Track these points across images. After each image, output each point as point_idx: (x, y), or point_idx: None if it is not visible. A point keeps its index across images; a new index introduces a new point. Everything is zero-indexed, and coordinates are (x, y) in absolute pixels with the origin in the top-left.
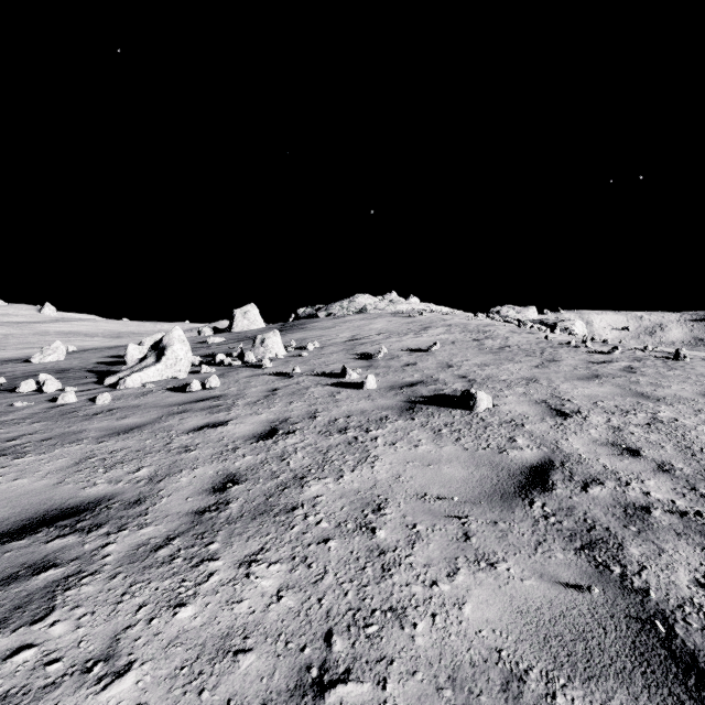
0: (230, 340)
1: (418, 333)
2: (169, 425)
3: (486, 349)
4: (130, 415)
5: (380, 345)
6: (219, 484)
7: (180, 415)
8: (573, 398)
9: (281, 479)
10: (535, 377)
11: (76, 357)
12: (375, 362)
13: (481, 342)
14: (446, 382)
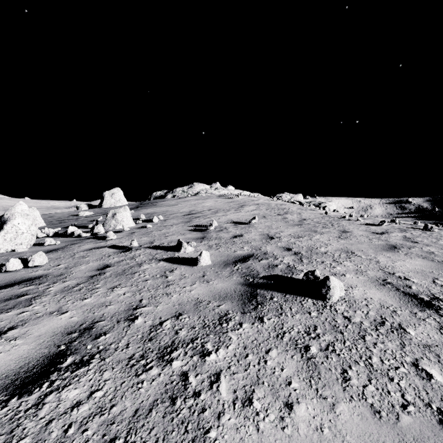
0: (97, 214)
1: (237, 209)
2: None
3: (290, 222)
4: None
5: (211, 218)
6: None
7: None
8: (406, 275)
9: None
10: (348, 248)
11: None
12: (207, 234)
13: (284, 216)
14: (276, 256)
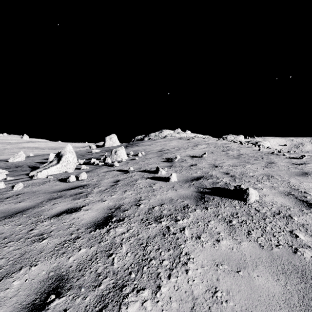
0: (103, 151)
1: (193, 147)
2: (42, 210)
3: (231, 156)
4: (25, 200)
5: (175, 153)
6: (42, 294)
7: (54, 201)
8: (307, 190)
9: (101, 289)
10: (270, 174)
11: (30, 159)
12: (173, 164)
13: (226, 152)
14: (218, 177)
